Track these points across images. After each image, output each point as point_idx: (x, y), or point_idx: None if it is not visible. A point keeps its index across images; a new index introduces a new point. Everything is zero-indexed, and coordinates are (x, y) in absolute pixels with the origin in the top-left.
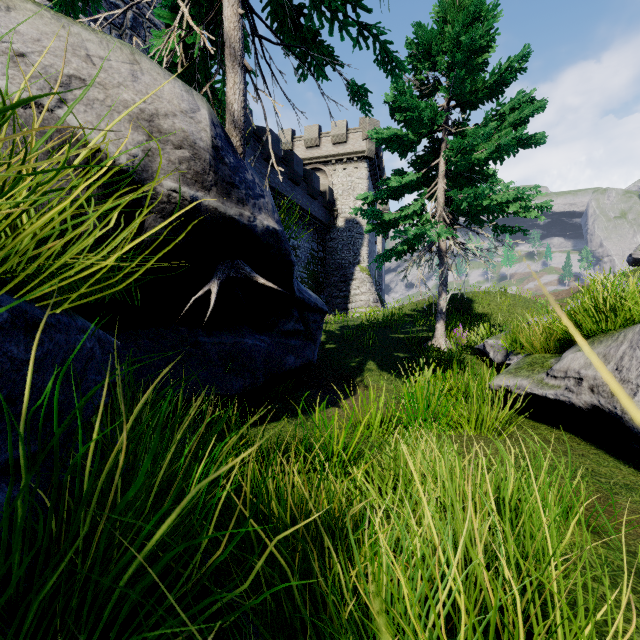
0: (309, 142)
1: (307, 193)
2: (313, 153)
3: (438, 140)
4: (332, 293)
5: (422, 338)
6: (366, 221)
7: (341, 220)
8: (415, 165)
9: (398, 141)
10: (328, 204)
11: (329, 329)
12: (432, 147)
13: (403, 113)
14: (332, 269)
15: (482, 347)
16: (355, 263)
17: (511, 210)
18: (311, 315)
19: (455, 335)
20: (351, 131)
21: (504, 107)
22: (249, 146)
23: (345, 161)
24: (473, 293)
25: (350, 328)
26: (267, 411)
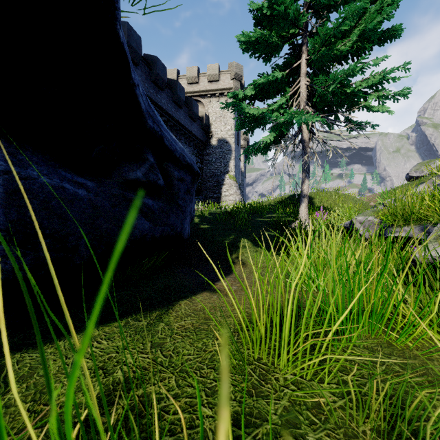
0: (190, 79)
1: (188, 116)
2: (193, 88)
3: (300, 47)
4: (208, 195)
5: (285, 221)
6: (233, 141)
7: (214, 140)
8: (280, 68)
9: (266, 44)
10: (205, 126)
11: (204, 213)
12: (294, 55)
13: (272, 10)
14: (208, 177)
15: (348, 225)
16: (225, 172)
17: (366, 105)
18: (176, 169)
19: (317, 216)
20: (222, 72)
21: (367, 1)
22: (139, 68)
23: (218, 95)
24: (314, 193)
25: (223, 214)
26: (104, 302)
